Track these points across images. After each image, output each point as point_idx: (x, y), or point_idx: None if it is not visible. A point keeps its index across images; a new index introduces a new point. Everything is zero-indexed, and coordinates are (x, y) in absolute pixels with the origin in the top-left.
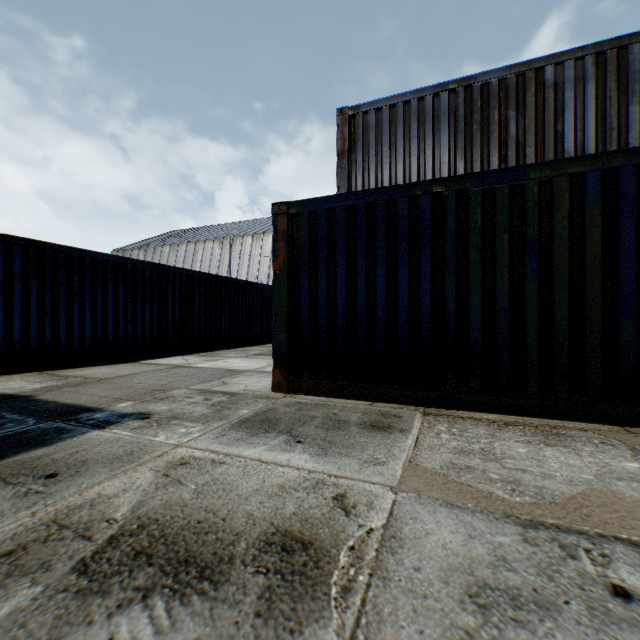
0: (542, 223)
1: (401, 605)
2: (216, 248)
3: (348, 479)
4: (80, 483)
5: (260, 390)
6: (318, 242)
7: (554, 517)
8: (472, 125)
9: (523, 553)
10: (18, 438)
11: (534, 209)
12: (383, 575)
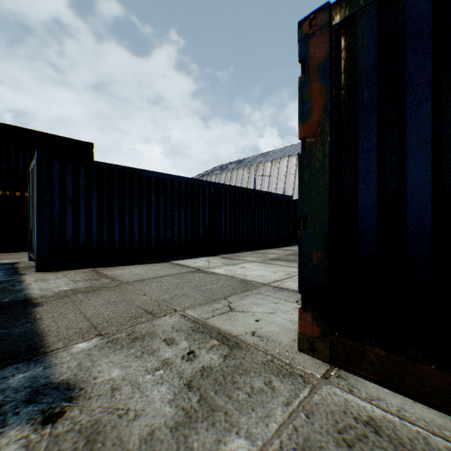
0: None
1: None
2: (245, 173)
3: None
4: None
5: (277, 338)
6: (405, 54)
7: None
8: None
9: None
10: None
11: None
12: None
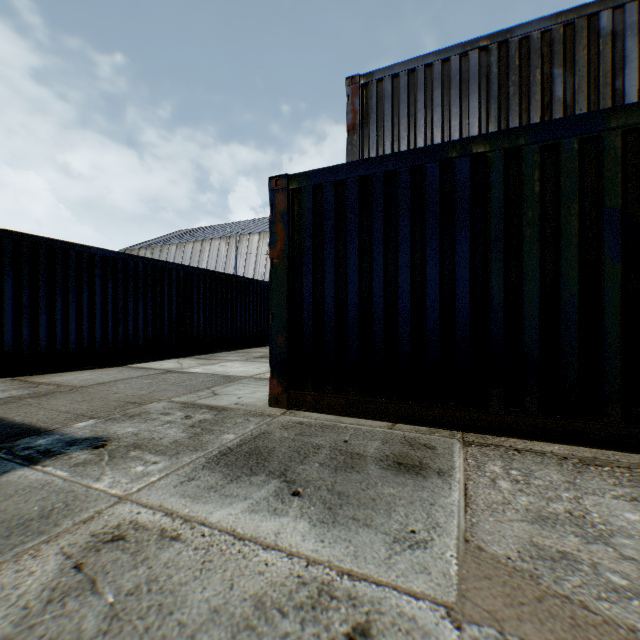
0: (627, 188)
1: None
2: (222, 247)
3: (371, 583)
4: None
5: (255, 404)
6: (324, 223)
7: None
8: (508, 88)
9: None
10: None
11: (615, 169)
12: None
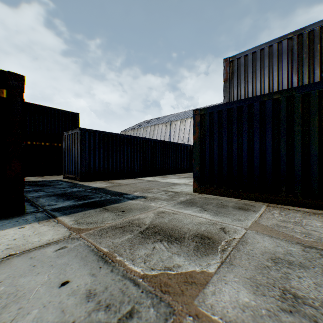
0: None
1: (243, 256)
2: (163, 127)
3: (226, 224)
4: (132, 214)
5: (187, 191)
6: (214, 126)
7: (322, 247)
8: (302, 55)
9: (300, 253)
10: (108, 200)
11: None
12: (237, 249)
